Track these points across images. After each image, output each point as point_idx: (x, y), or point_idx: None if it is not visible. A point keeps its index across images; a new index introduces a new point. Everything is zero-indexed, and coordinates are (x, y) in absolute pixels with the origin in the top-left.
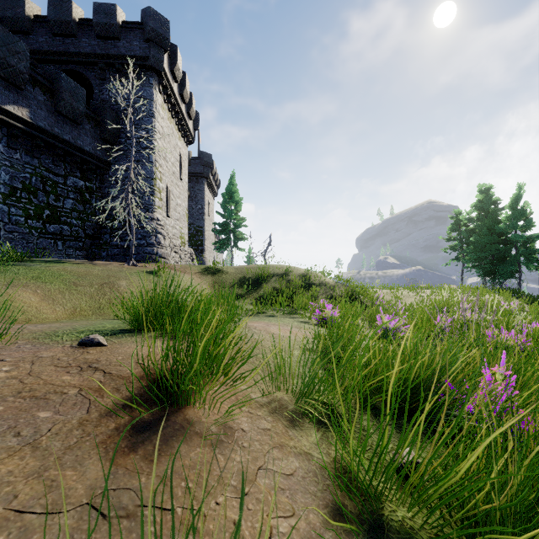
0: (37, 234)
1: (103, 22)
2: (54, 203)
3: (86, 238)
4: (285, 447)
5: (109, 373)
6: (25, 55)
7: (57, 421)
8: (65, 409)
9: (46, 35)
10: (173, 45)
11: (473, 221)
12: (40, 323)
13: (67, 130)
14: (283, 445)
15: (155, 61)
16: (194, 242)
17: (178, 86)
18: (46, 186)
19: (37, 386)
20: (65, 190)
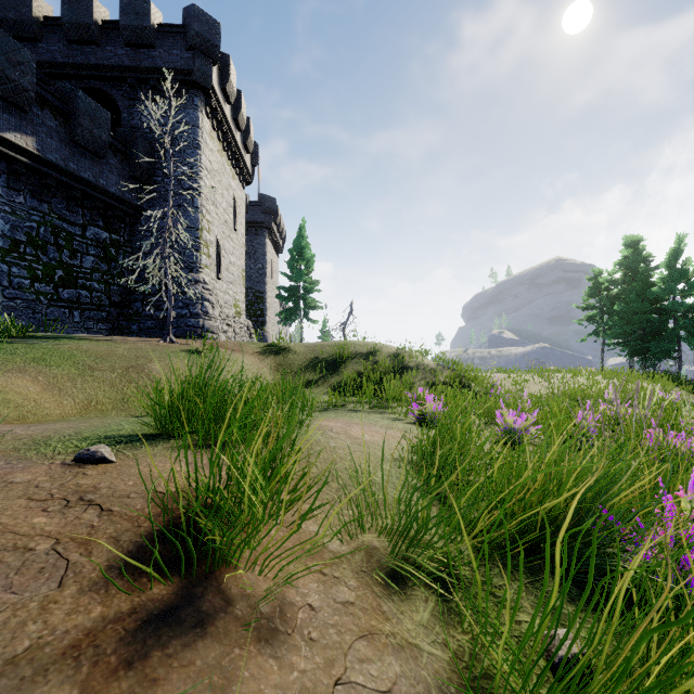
0: (47, 302)
1: (133, 25)
2: (69, 261)
3: (111, 307)
4: (378, 636)
5: (108, 510)
6: (30, 66)
7: (4, 605)
8: (23, 581)
9: (60, 43)
10: (224, 54)
11: (617, 284)
12: (37, 423)
13: (86, 166)
14: (374, 631)
15: (201, 75)
16: (253, 311)
17: (231, 108)
18: (59, 239)
19: None
20: (83, 244)
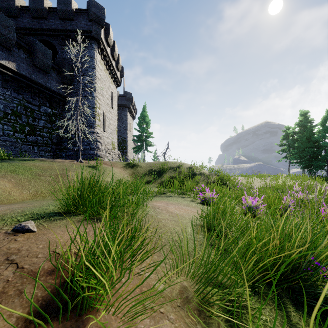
0: (21, 142)
1: (63, 9)
2: (32, 123)
3: (52, 145)
4: None
5: (21, 268)
6: (13, 28)
7: None
8: None
9: (28, 18)
10: (107, 23)
11: (296, 134)
12: (7, 204)
13: (40, 77)
14: None
15: (95, 33)
16: (121, 147)
17: (110, 49)
18: (27, 112)
19: None
20: (39, 115)
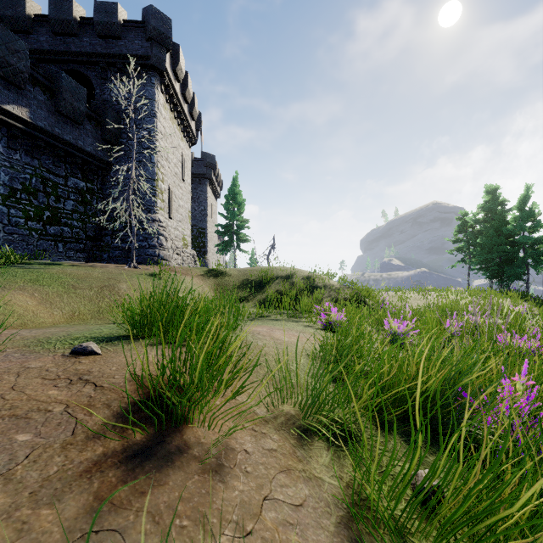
0: (37, 236)
1: (104, 21)
2: (54, 204)
3: (87, 240)
4: (293, 471)
5: (100, 386)
6: (25, 54)
7: (37, 445)
8: (47, 431)
9: (47, 35)
10: (175, 44)
11: (480, 223)
12: (36, 328)
13: (68, 131)
14: (291, 468)
15: (157, 60)
16: (197, 243)
17: (180, 86)
18: (47, 187)
19: (19, 402)
20: (65, 191)
